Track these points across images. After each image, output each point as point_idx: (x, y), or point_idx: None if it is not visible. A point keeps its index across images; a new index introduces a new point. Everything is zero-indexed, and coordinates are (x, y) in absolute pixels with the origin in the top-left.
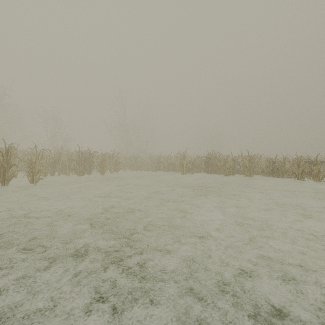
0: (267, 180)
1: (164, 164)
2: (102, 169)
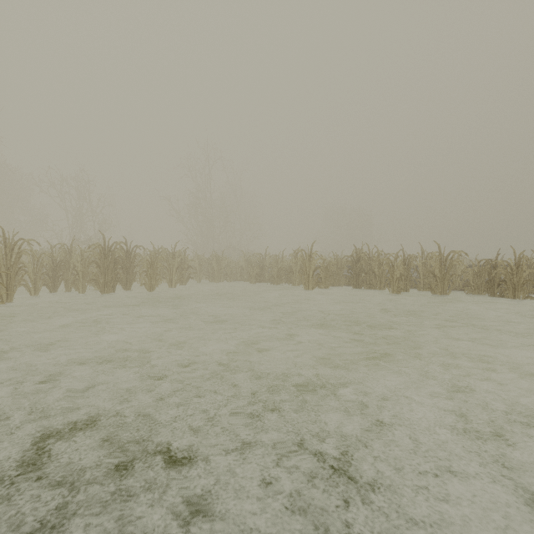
0: (476, 302)
1: (272, 270)
2: (151, 280)
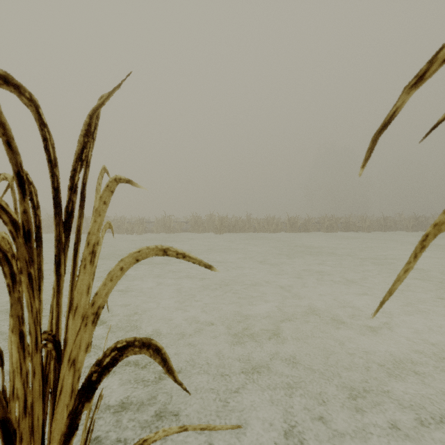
0: (116, 237)
1: None
2: None
